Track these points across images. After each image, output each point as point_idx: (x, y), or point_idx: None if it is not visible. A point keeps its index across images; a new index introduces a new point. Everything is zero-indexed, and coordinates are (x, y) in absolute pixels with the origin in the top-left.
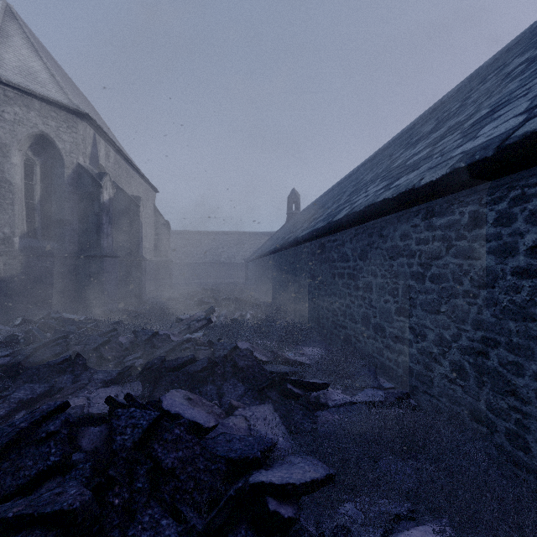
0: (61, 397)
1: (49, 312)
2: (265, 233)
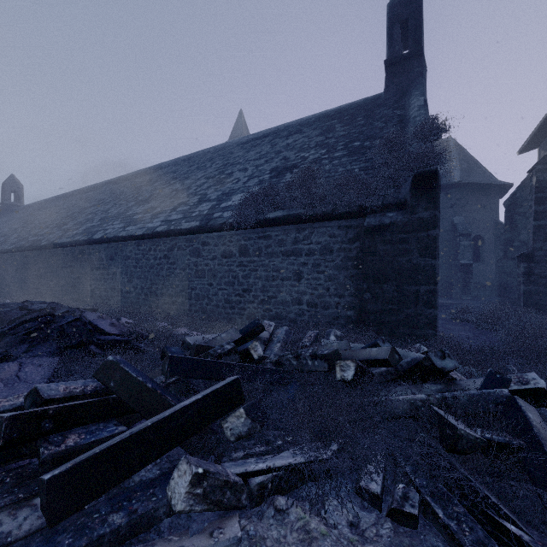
0: None
1: None
2: None
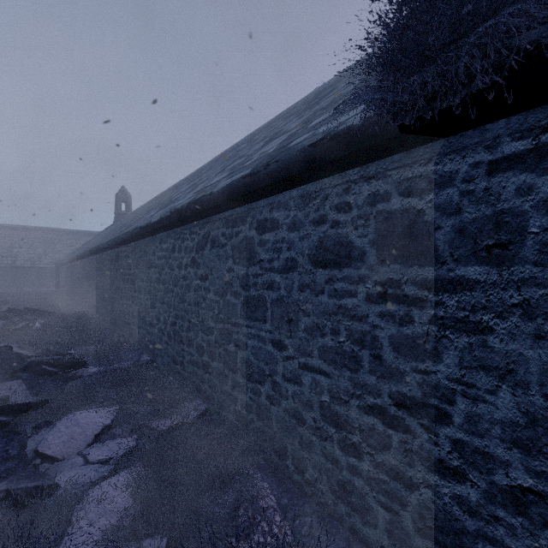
0: None
1: None
2: (88, 232)
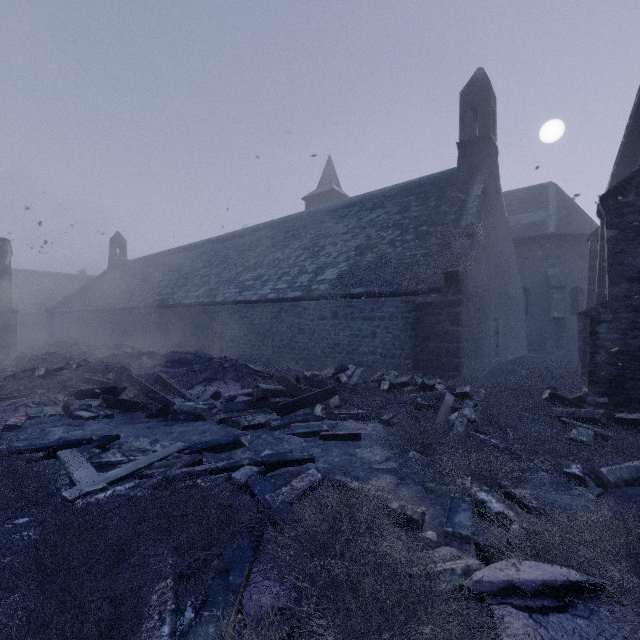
0: (150, 364)
1: (8, 355)
2: (64, 275)
